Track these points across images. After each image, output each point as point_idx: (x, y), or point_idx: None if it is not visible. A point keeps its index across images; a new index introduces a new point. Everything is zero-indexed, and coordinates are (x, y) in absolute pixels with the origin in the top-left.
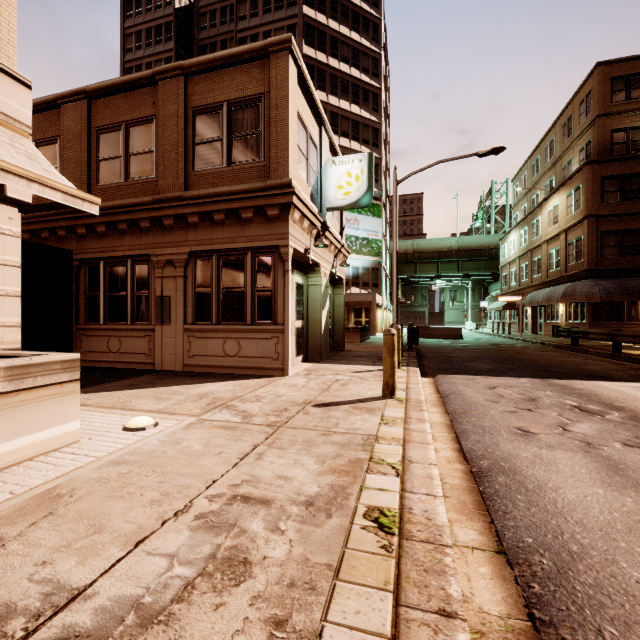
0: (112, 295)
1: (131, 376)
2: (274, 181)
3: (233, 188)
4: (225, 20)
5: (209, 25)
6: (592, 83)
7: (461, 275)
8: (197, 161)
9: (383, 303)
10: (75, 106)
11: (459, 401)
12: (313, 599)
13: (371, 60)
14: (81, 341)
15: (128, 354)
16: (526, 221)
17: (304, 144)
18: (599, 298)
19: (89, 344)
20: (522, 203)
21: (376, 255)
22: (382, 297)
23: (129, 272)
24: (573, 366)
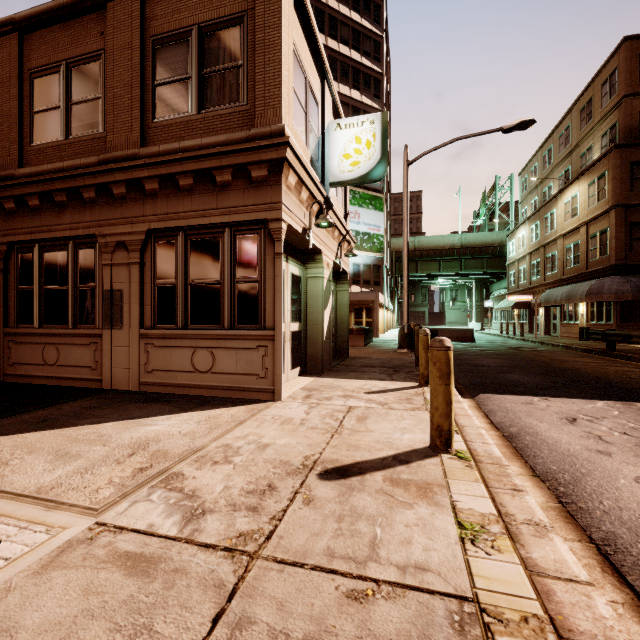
0: (49, 289)
1: (59, 401)
2: (260, 129)
3: (204, 141)
4: None
5: None
6: (618, 60)
7: (463, 274)
8: (158, 108)
9: (385, 302)
10: (2, 42)
11: (546, 451)
12: None
13: (372, 43)
14: (10, 350)
15: (68, 367)
16: (538, 215)
17: (302, 91)
18: (630, 296)
19: (19, 354)
20: (531, 197)
21: (378, 251)
22: (384, 296)
23: (70, 259)
24: (638, 379)
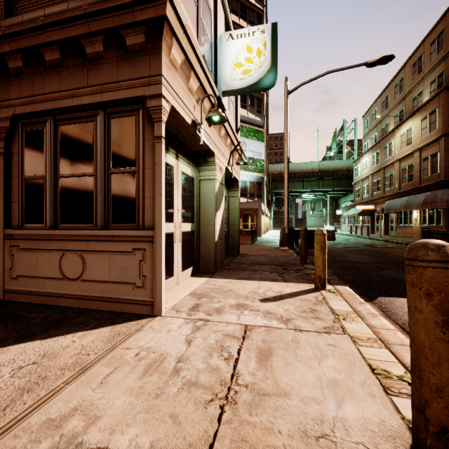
0: None
1: None
2: None
3: (71, 5)
4: None
5: None
6: (444, 24)
7: (320, 191)
8: None
9: (265, 210)
10: None
11: None
12: None
13: (256, 15)
14: None
15: None
16: (378, 145)
17: None
18: None
19: None
20: (372, 133)
21: (260, 172)
22: (264, 206)
23: None
24: None
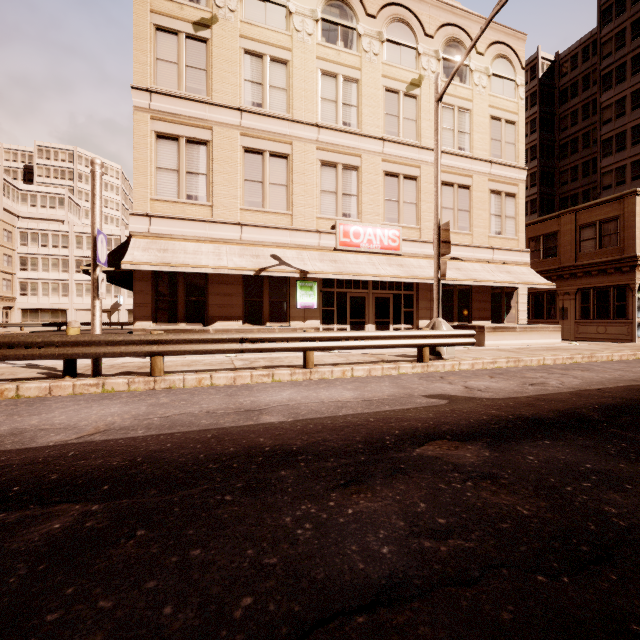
0: (536, 308)
1: None
2: (626, 255)
3: (602, 260)
4: (586, 57)
5: (569, 70)
6: None
7: None
8: (581, 248)
9: None
10: None
11: None
12: (619, 350)
13: None
14: None
15: None
16: None
17: None
18: None
19: None
20: None
21: None
22: None
23: (545, 298)
24: None
